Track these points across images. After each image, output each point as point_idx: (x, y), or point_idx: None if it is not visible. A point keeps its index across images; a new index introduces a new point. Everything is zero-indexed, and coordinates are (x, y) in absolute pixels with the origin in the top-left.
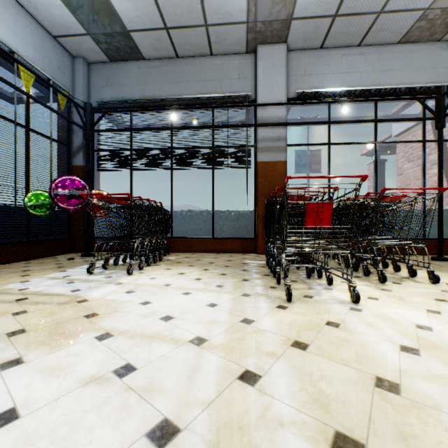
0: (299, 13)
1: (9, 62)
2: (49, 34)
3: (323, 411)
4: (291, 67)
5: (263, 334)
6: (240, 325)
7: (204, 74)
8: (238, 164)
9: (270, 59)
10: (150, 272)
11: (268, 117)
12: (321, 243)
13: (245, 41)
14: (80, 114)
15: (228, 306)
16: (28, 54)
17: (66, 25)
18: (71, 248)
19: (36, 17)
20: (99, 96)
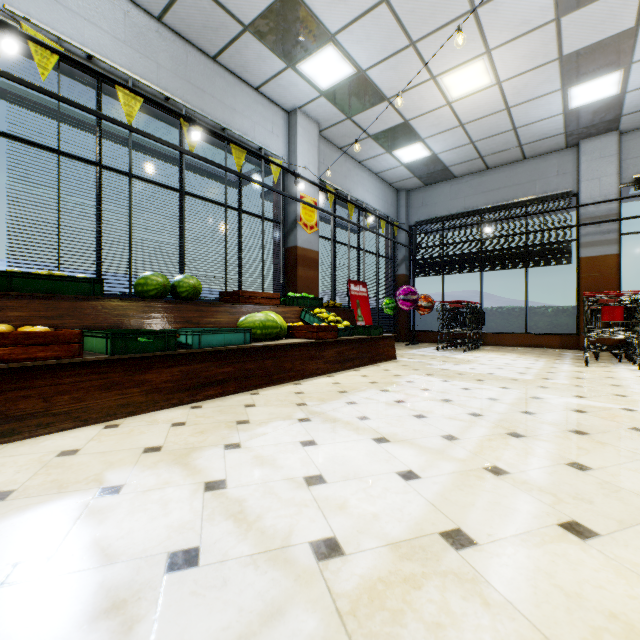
0: (629, 111)
1: (372, 216)
2: (387, 184)
3: (576, 376)
4: (627, 150)
5: (561, 369)
6: (548, 367)
7: (516, 179)
8: (555, 261)
9: (596, 152)
10: (477, 353)
11: (593, 211)
12: (615, 332)
13: (563, 142)
14: (410, 239)
15: (542, 364)
16: (379, 206)
17: (401, 177)
18: (396, 339)
19: (383, 179)
20: (416, 216)
